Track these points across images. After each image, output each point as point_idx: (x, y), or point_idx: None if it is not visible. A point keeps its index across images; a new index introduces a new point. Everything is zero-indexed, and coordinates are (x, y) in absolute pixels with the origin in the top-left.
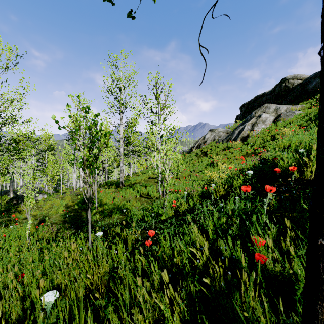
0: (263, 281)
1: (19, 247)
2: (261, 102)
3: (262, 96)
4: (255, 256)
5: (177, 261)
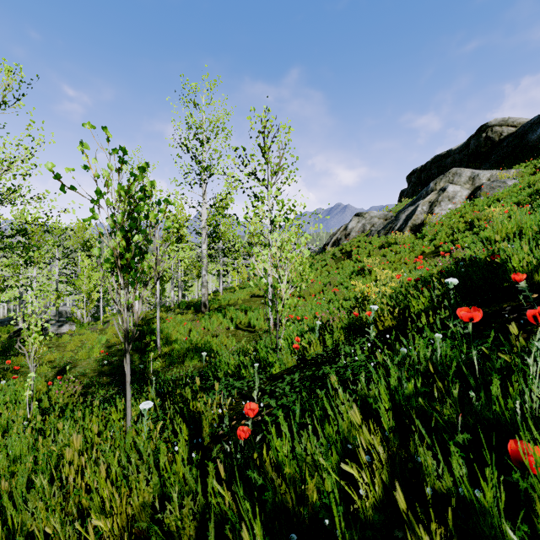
0: None
1: (9, 423)
2: (445, 166)
3: (447, 156)
4: None
5: (311, 489)
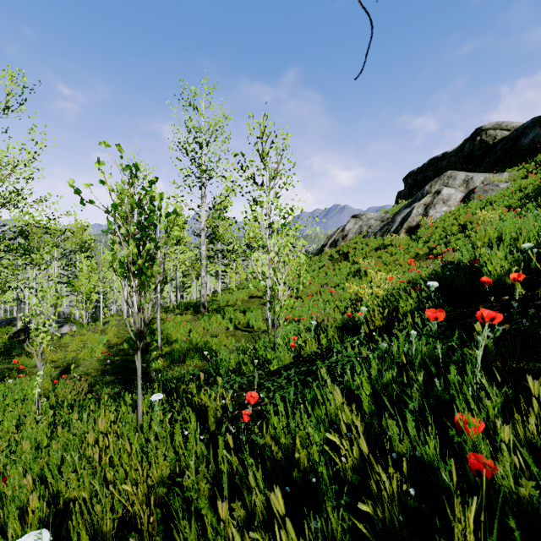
0: None
1: (21, 419)
2: (441, 168)
3: (442, 159)
4: (469, 458)
5: (302, 458)
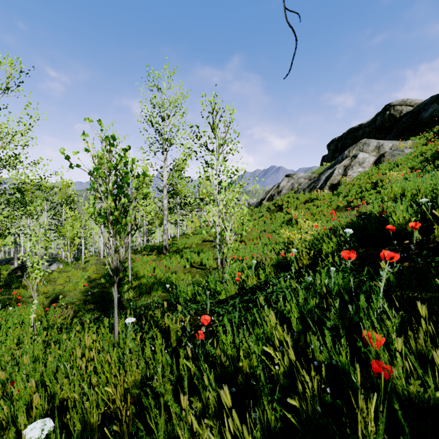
0: (406, 424)
1: (20, 338)
2: (357, 136)
3: (359, 129)
4: (372, 364)
5: (245, 366)
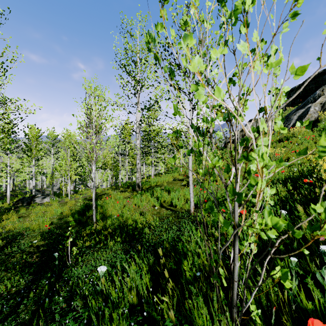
0: None
1: None
2: (322, 81)
3: (323, 73)
4: None
5: None
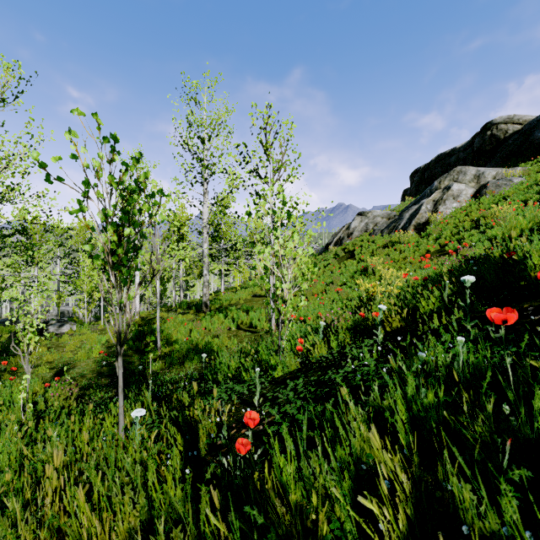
0: None
1: (1, 427)
2: (449, 164)
3: (451, 154)
4: None
5: (320, 520)
